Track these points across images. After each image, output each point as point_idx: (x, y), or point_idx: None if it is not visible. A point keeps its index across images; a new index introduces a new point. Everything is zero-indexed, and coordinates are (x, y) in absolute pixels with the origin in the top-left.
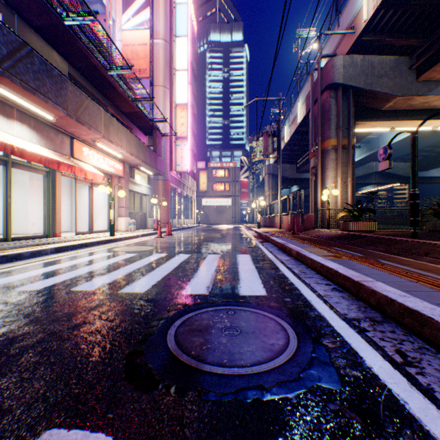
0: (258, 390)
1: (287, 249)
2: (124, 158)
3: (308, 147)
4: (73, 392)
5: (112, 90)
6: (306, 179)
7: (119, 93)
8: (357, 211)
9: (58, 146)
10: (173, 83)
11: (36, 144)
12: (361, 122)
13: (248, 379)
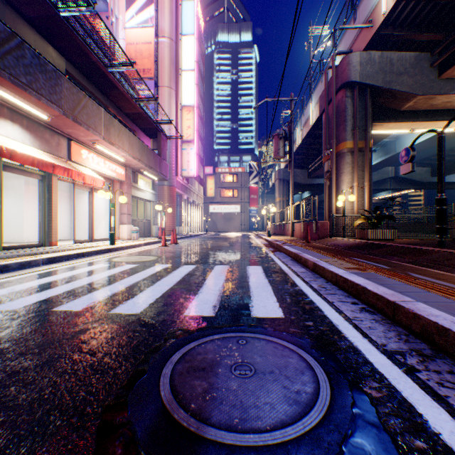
0: None
1: (301, 259)
2: (127, 162)
3: (320, 151)
4: None
5: (113, 89)
6: (318, 184)
7: (121, 93)
8: (376, 218)
9: (54, 148)
10: (179, 84)
11: (29, 146)
12: (378, 123)
13: None
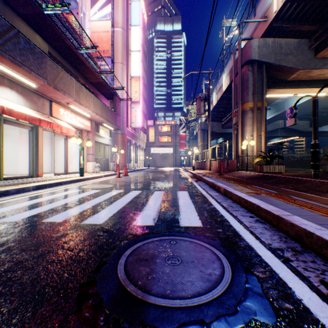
0: (199, 326)
1: (216, 186)
2: (91, 117)
3: (230, 109)
4: (25, 327)
5: (82, 65)
6: (229, 133)
7: (88, 68)
8: (269, 157)
9: (40, 107)
10: (129, 61)
11: (22, 106)
12: (271, 89)
13: (189, 313)
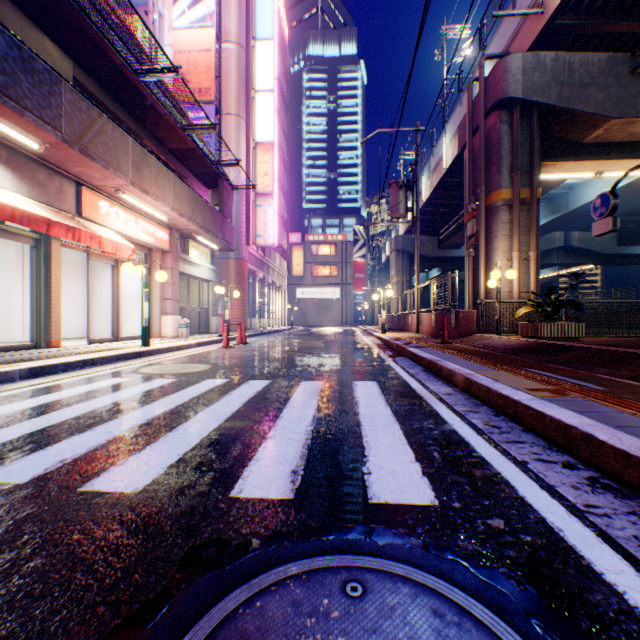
0: None
1: (442, 371)
2: (171, 221)
3: (457, 209)
4: None
5: (149, 111)
6: (453, 258)
7: (162, 117)
8: (551, 305)
9: (53, 197)
10: (251, 111)
11: (10, 191)
12: (549, 162)
13: None
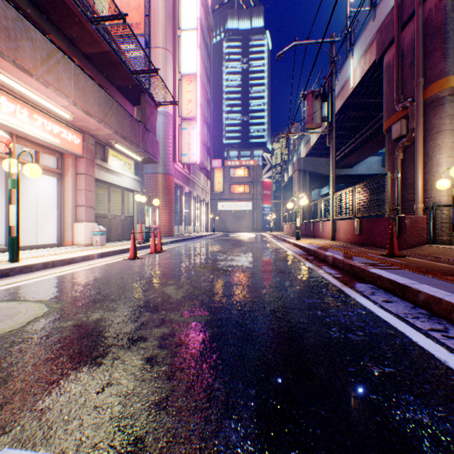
0: None
1: None
2: (79, 122)
3: (355, 131)
4: None
5: None
6: (346, 176)
7: (62, 1)
8: None
9: None
10: (177, 46)
11: None
12: None
13: None
